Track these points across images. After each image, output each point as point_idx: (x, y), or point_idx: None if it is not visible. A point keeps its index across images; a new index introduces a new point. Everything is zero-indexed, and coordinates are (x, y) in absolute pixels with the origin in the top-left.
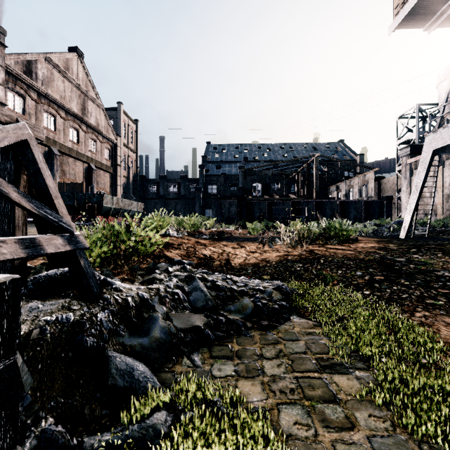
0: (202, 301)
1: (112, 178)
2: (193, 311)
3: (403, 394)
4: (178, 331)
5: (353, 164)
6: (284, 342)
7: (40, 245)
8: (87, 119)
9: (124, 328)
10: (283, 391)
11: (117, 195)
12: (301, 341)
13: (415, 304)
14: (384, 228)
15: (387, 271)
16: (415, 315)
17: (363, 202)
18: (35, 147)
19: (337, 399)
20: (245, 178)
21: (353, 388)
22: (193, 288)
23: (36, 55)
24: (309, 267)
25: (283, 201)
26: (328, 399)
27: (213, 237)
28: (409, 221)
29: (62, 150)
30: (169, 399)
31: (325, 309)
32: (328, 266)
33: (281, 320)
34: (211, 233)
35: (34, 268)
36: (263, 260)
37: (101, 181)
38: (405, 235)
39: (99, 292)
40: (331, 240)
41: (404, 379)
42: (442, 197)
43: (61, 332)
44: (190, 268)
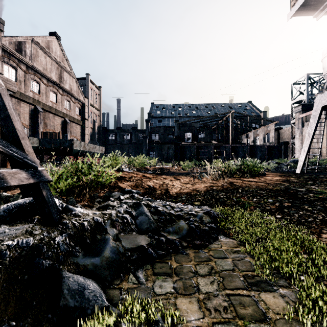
0: (146, 224)
1: (82, 129)
2: (139, 233)
3: (326, 314)
4: (126, 250)
5: (259, 118)
6: (214, 259)
7: (3, 178)
8: (63, 85)
9: (79, 249)
10: (217, 309)
11: (85, 141)
12: (228, 259)
13: (321, 227)
14: (283, 165)
15: (292, 198)
16: (322, 236)
17: (267, 146)
18: (6, 96)
19: (267, 318)
20: (179, 129)
21: (279, 306)
22: (139, 213)
23: (25, 38)
24: (230, 195)
25: (207, 146)
26: (259, 318)
27: (156, 172)
28: (303, 160)
29: (44, 108)
30: (114, 319)
31: (246, 230)
32: (245, 194)
33: (211, 240)
34: (154, 169)
35: (12, 197)
36: (194, 190)
37: (73, 131)
38: (300, 170)
39: (59, 218)
40: (245, 174)
41: (326, 298)
42: (326, 142)
43: (20, 255)
44: (138, 196)
